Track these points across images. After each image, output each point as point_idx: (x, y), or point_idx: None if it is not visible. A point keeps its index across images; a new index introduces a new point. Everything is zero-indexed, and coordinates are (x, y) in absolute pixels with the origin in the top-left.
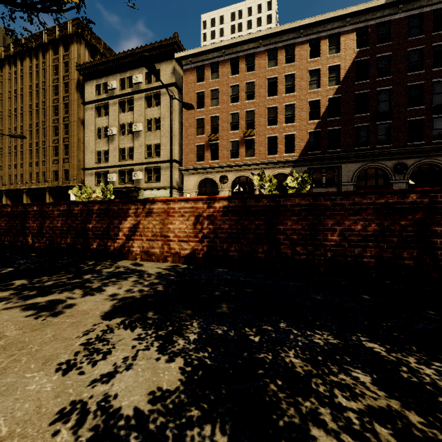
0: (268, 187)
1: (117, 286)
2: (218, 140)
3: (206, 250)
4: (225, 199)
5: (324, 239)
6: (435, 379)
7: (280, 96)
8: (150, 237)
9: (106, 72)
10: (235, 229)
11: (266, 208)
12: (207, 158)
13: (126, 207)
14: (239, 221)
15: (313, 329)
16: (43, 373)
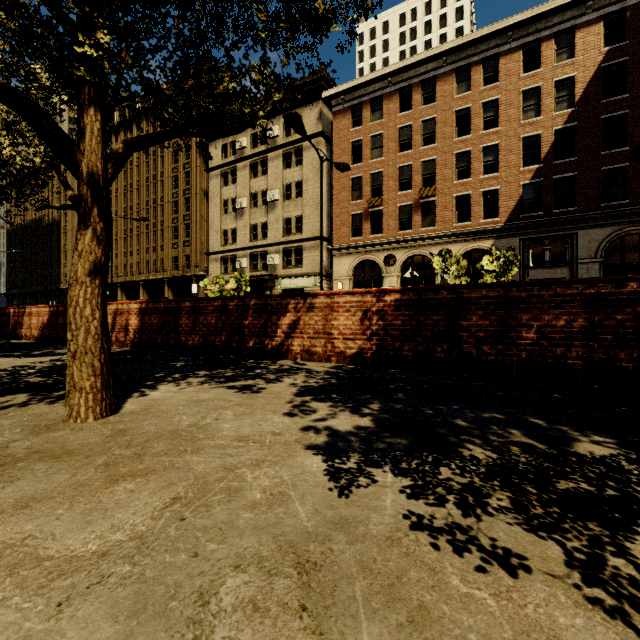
0: (454, 272)
1: (291, 378)
2: (382, 206)
3: (375, 349)
4: (397, 291)
5: (518, 337)
6: (577, 436)
7: (474, 134)
8: (311, 334)
9: (234, 128)
10: (409, 326)
11: (446, 302)
12: (366, 232)
13: (285, 302)
14: (414, 316)
15: (485, 410)
16: (278, 416)
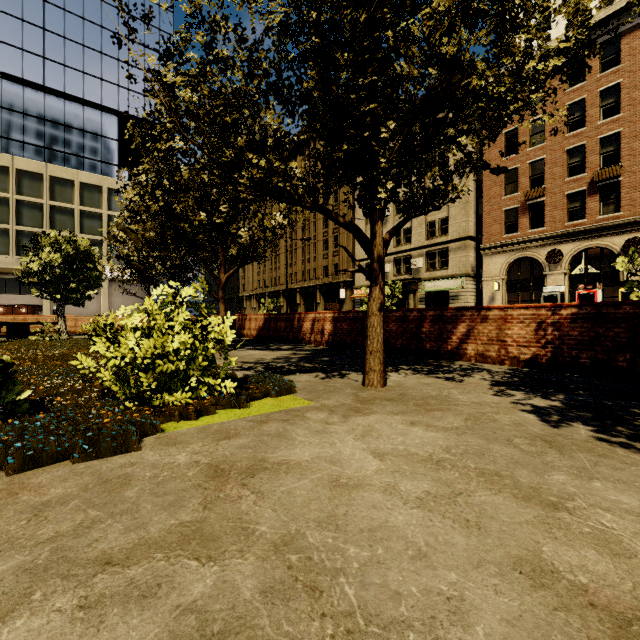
0: None
1: (478, 375)
2: (543, 196)
3: (550, 356)
4: (574, 306)
5: None
6: None
7: None
8: (485, 341)
9: None
10: (586, 336)
11: (628, 316)
12: (523, 227)
13: (460, 314)
14: (592, 328)
15: None
16: (489, 395)
